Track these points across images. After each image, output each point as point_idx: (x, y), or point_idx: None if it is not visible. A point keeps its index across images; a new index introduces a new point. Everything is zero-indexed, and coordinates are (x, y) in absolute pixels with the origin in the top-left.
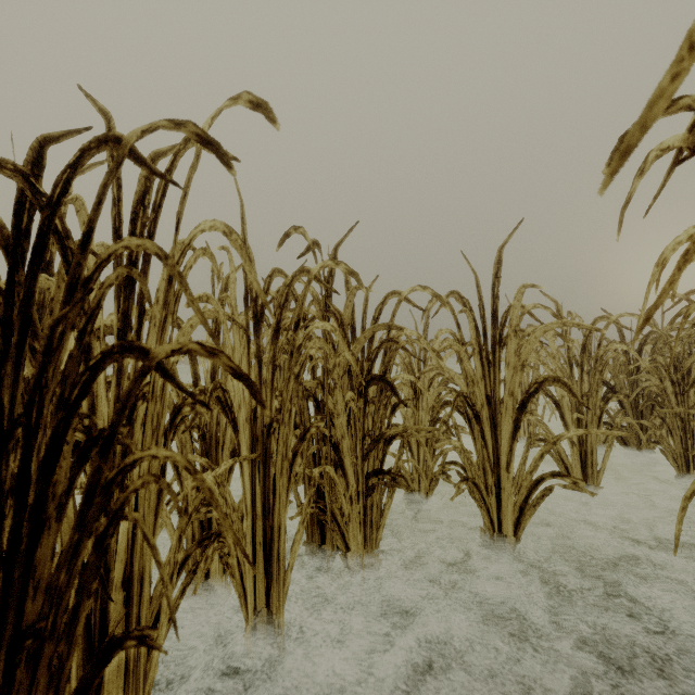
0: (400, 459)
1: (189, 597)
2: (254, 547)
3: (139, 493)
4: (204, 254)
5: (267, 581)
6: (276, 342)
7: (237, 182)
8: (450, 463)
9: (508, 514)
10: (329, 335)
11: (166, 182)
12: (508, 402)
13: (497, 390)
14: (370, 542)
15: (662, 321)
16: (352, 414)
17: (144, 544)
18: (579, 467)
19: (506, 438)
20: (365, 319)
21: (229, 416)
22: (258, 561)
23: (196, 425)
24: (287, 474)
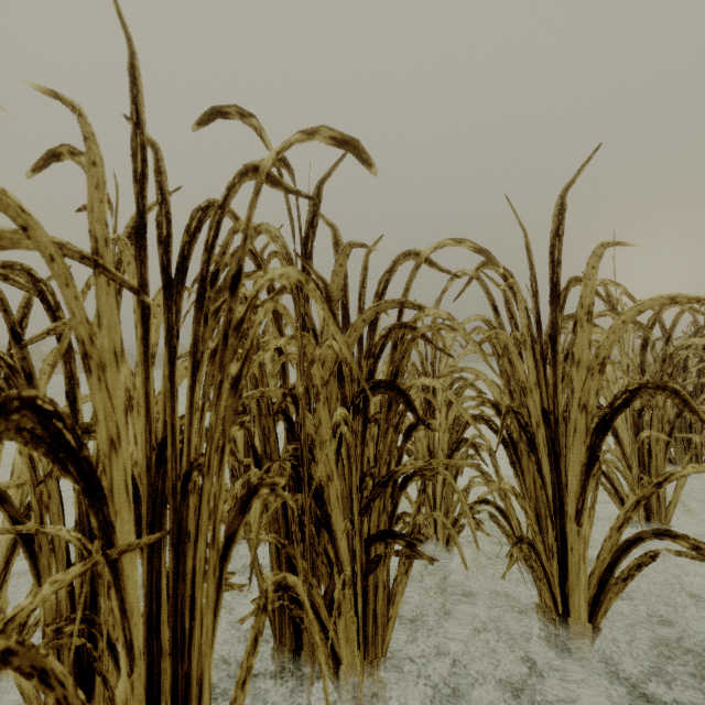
0: (419, 512)
1: None
2: None
3: None
4: None
5: None
6: (198, 317)
7: None
8: (480, 501)
9: (580, 588)
10: (308, 316)
11: None
12: (578, 419)
13: (560, 401)
14: (373, 647)
15: None
16: (344, 441)
17: None
18: None
19: (575, 473)
20: (363, 297)
21: (70, 471)
22: None
23: None
24: (214, 576)
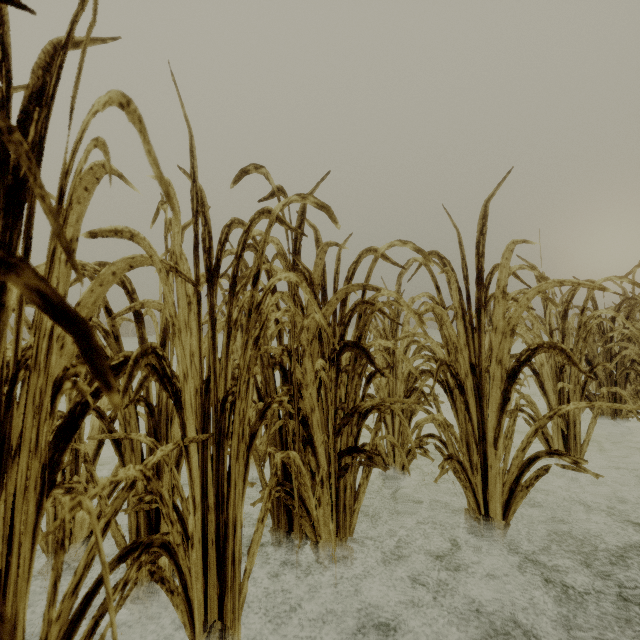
0: (376, 435)
1: (132, 600)
2: (205, 546)
3: (16, 504)
4: (95, 146)
5: (220, 588)
6: (231, 300)
7: (183, 106)
8: (427, 436)
9: (496, 495)
10: (297, 296)
11: (61, 64)
12: (496, 371)
13: (483, 358)
14: (343, 529)
15: (633, 290)
16: (323, 384)
17: (19, 580)
18: (560, 439)
19: (493, 410)
20: (337, 280)
21: (168, 389)
22: (210, 563)
23: (142, 397)
24: (243, 458)
